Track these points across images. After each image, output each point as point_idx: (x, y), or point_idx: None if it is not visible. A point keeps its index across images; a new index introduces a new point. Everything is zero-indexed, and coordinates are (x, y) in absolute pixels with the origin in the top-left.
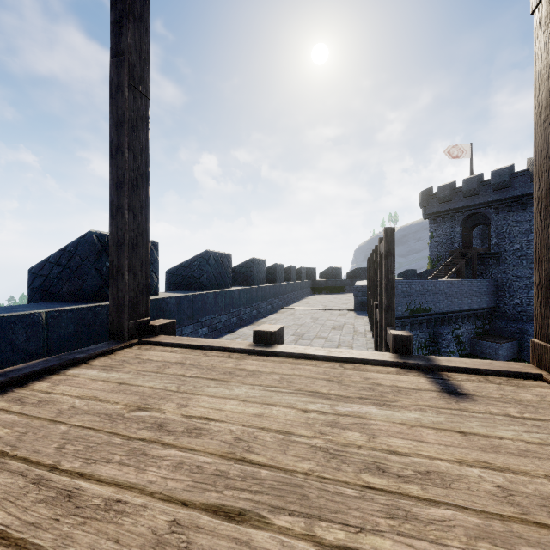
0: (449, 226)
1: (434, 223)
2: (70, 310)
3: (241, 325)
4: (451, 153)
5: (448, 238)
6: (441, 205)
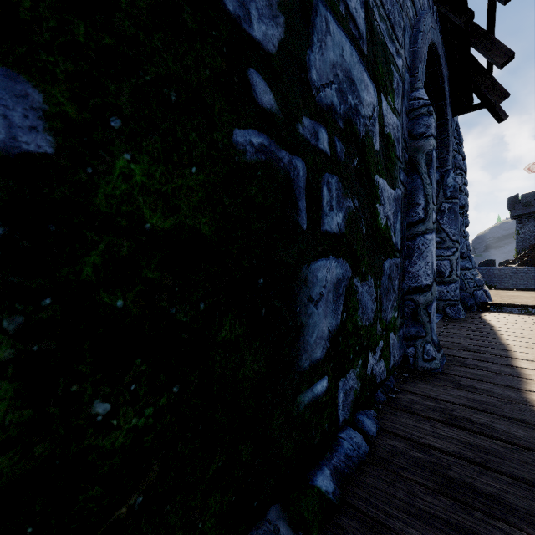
0: (532, 225)
1: (519, 222)
2: None
3: None
4: (531, 169)
5: (531, 235)
6: (524, 209)
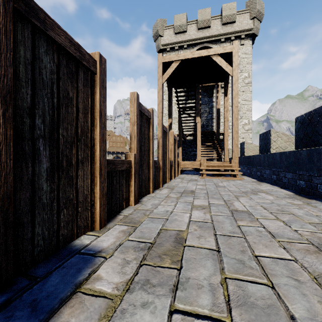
0: None
1: None
2: (249, 156)
3: (314, 195)
4: None
5: None
6: None
